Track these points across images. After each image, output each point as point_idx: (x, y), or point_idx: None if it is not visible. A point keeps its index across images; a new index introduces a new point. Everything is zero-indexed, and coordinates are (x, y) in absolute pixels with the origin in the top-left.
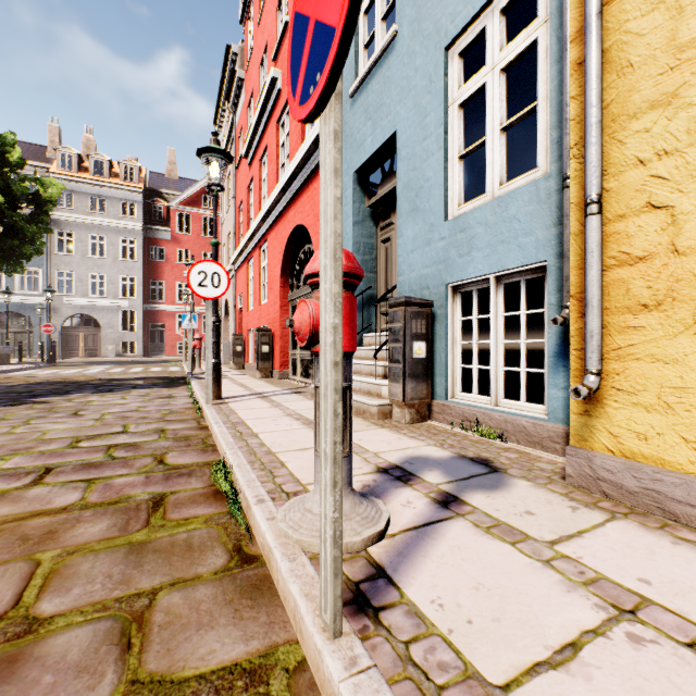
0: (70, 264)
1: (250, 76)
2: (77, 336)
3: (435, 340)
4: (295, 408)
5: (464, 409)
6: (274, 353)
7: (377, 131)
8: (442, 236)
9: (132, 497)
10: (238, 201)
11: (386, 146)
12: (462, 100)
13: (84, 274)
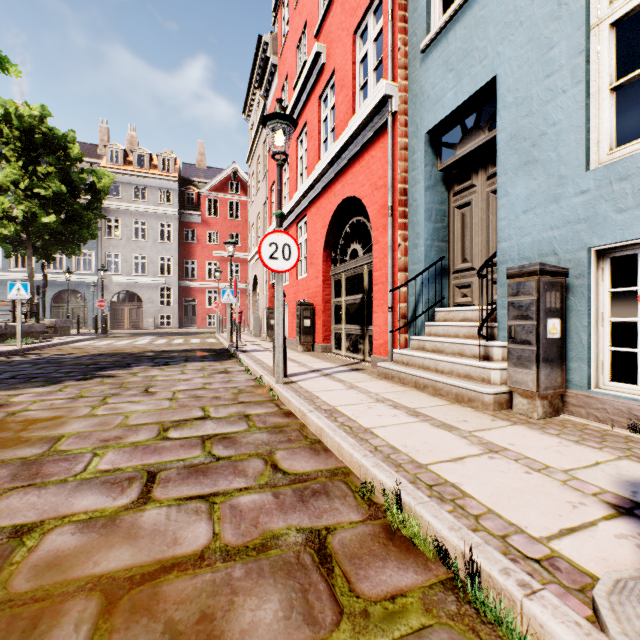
0: (117, 247)
1: (285, 60)
2: (123, 310)
3: (568, 317)
4: (375, 390)
5: (632, 405)
6: (315, 327)
7: (464, 81)
8: (581, 189)
9: (279, 537)
10: (270, 182)
11: (475, 97)
12: (618, 16)
13: (128, 255)
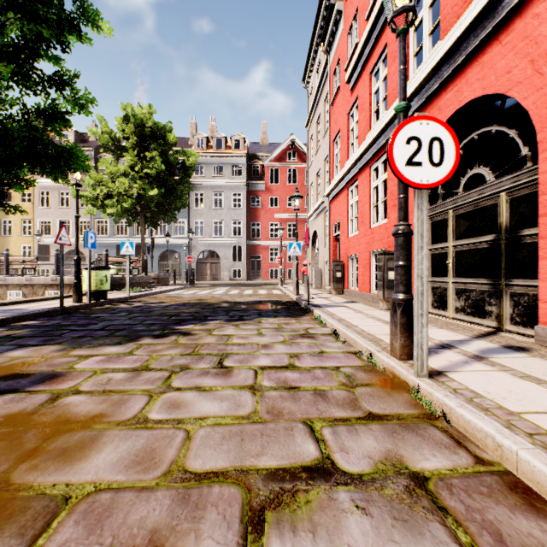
0: (202, 215)
1: None
2: (206, 265)
3: None
4: None
5: None
6: None
7: None
8: None
9: None
10: (333, 135)
11: None
12: None
13: (210, 221)
